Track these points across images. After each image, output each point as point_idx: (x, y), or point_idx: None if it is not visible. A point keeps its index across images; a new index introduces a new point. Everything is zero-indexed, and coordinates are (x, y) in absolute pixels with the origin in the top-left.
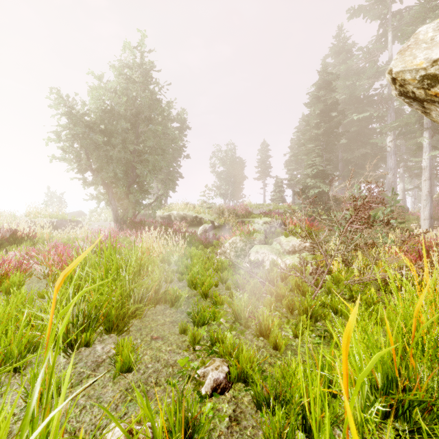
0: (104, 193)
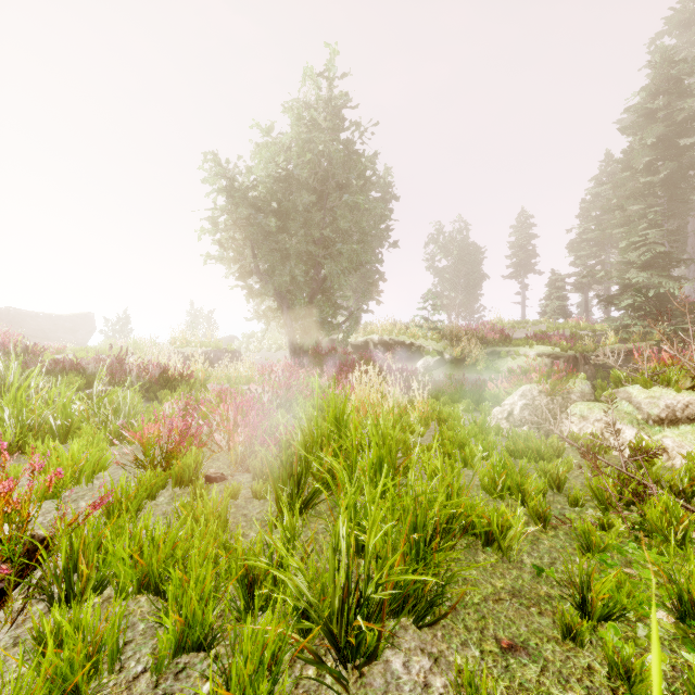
0: (274, 309)
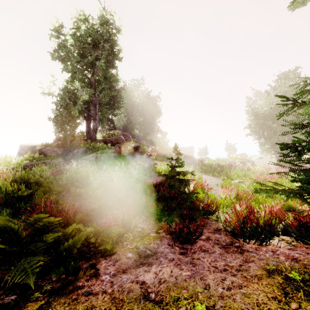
0: (269, 148)
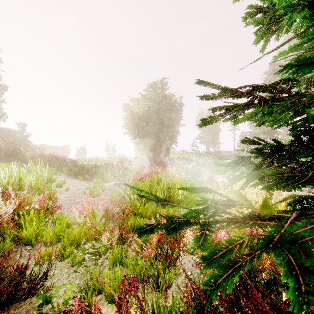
0: (143, 148)
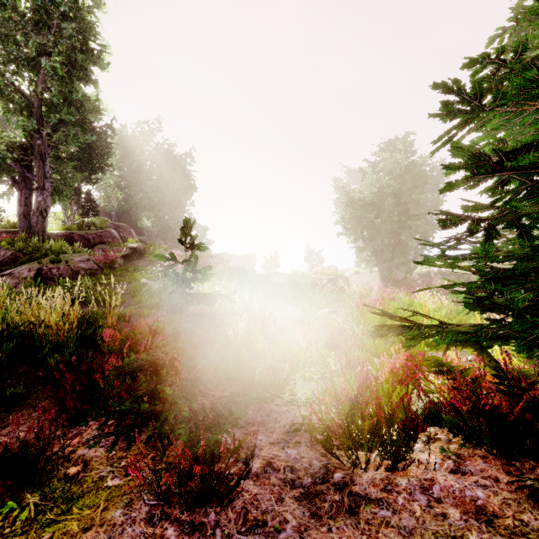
0: (370, 256)
